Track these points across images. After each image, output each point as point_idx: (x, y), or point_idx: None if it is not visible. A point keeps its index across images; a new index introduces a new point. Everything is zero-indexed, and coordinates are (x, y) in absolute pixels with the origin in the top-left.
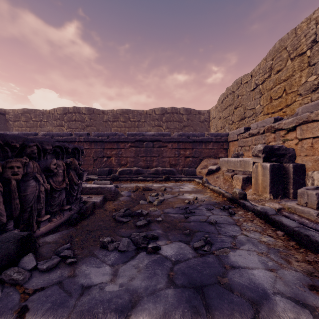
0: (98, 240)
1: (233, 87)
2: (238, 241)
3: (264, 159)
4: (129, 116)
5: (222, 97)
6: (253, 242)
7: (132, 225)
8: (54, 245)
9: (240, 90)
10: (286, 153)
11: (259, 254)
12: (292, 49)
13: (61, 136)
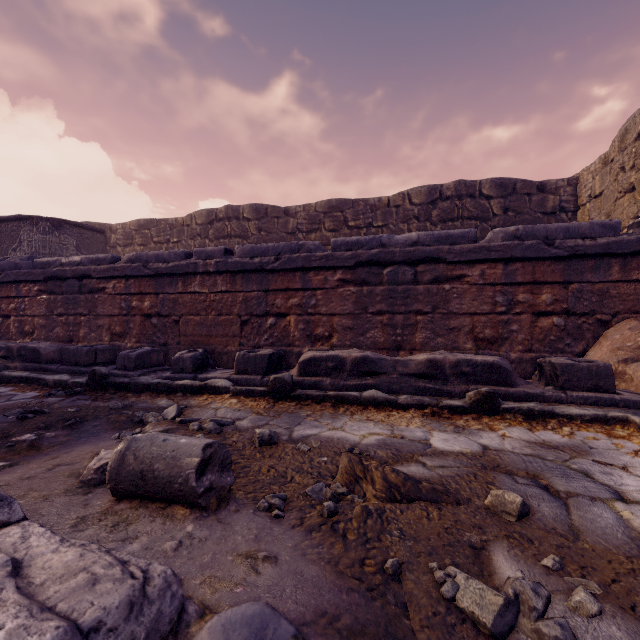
0: None
1: None
2: None
3: None
4: (346, 216)
5: (638, 119)
6: None
7: None
8: None
9: None
10: None
11: None
12: None
13: (164, 261)
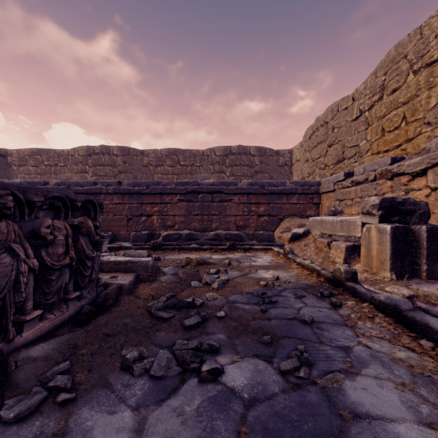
0: (119, 353)
1: (325, 116)
2: (355, 358)
3: (381, 219)
4: (179, 159)
5: (309, 131)
6: (383, 361)
7: (178, 324)
8: (42, 365)
9: (336, 120)
10: (416, 210)
11: (399, 388)
12: (416, 56)
13: (80, 185)
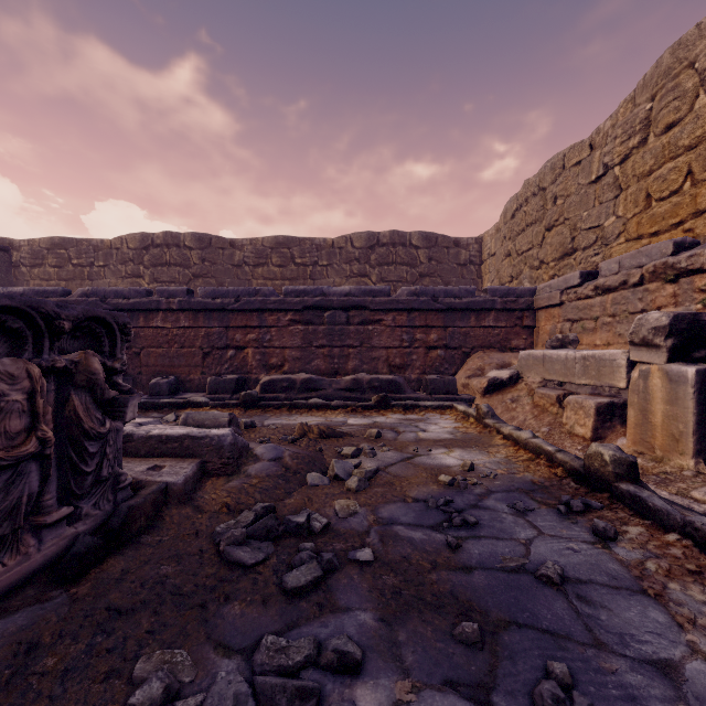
0: (128, 670)
1: (541, 178)
2: (701, 703)
3: (672, 354)
4: (293, 254)
5: (512, 204)
6: None
7: (273, 580)
8: None
9: (561, 183)
10: None
11: None
12: None
13: (124, 297)
